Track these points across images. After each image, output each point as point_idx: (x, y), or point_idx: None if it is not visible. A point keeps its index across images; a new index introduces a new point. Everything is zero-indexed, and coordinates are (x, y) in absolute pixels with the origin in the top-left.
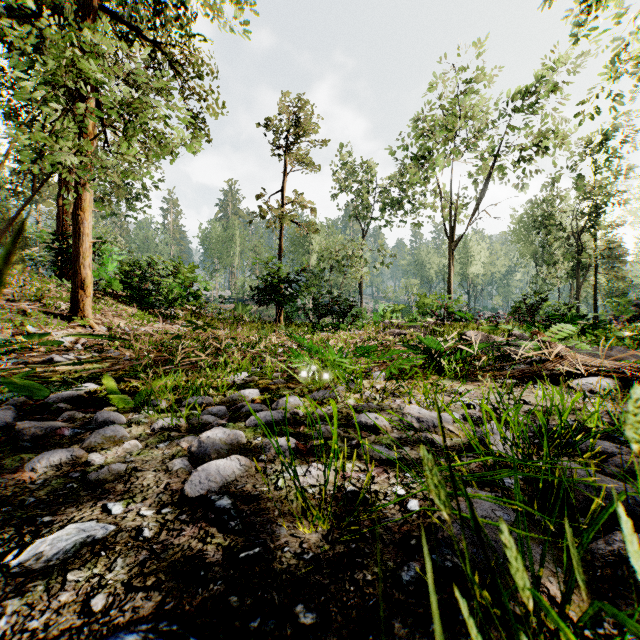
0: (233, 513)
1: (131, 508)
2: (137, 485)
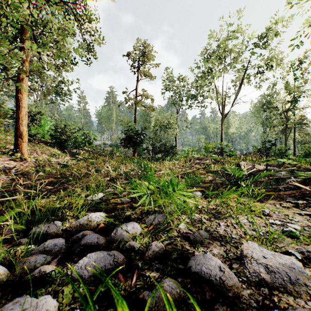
0: None
1: None
2: None
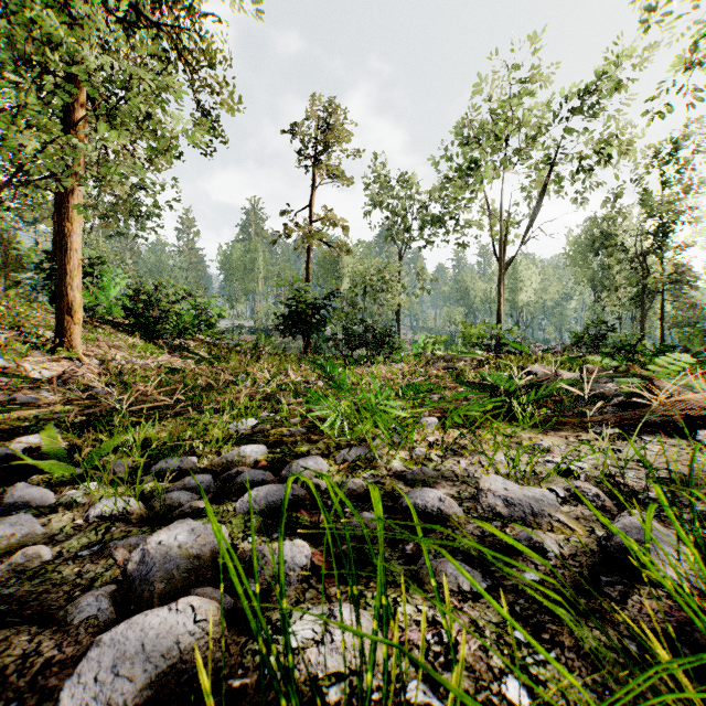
0: None
1: None
2: None
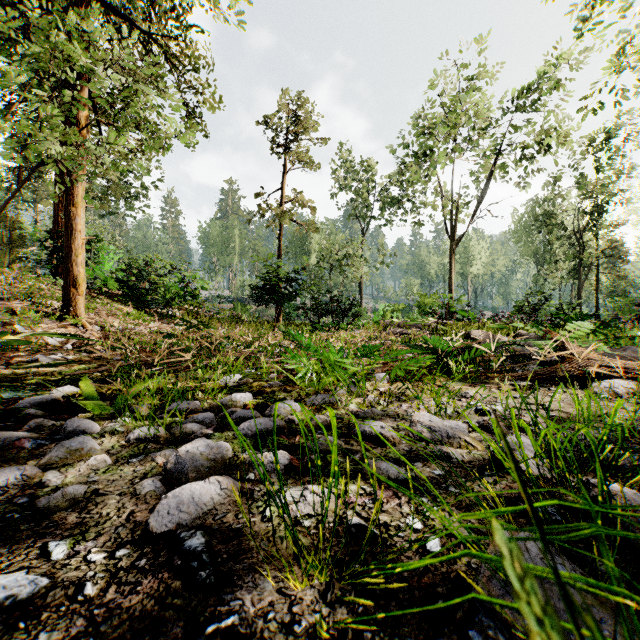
0: (205, 558)
1: (78, 549)
2: (94, 514)
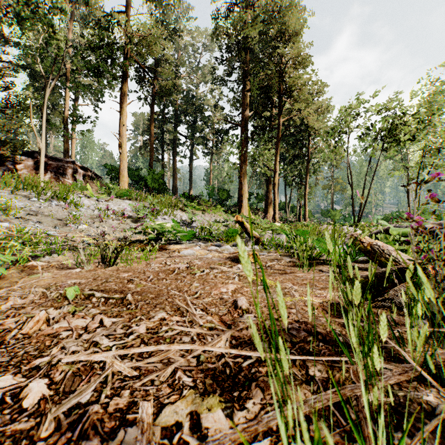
0: None
1: None
2: None
